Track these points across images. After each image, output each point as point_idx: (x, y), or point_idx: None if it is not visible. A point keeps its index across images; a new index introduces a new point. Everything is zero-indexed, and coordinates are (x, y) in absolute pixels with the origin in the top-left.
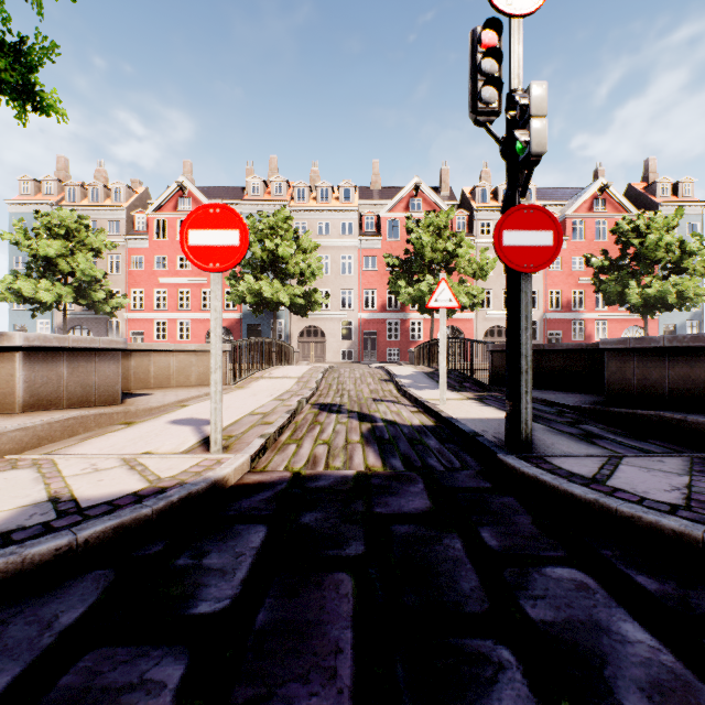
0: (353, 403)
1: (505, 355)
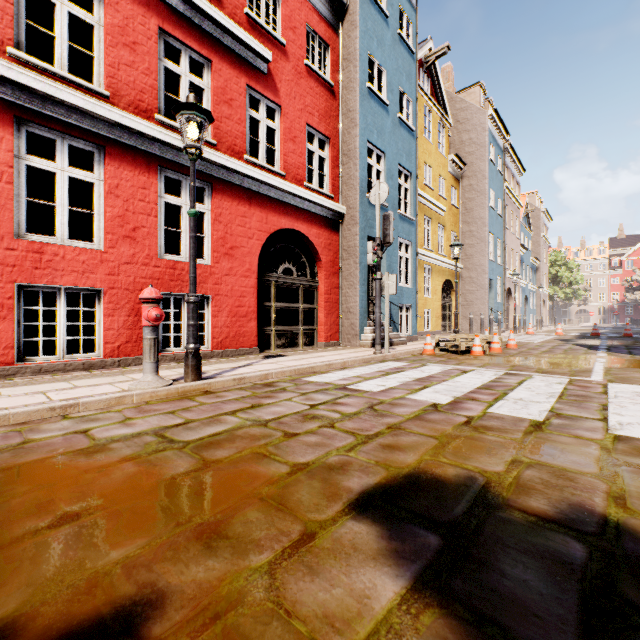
0: (602, 326)
1: (635, 321)
